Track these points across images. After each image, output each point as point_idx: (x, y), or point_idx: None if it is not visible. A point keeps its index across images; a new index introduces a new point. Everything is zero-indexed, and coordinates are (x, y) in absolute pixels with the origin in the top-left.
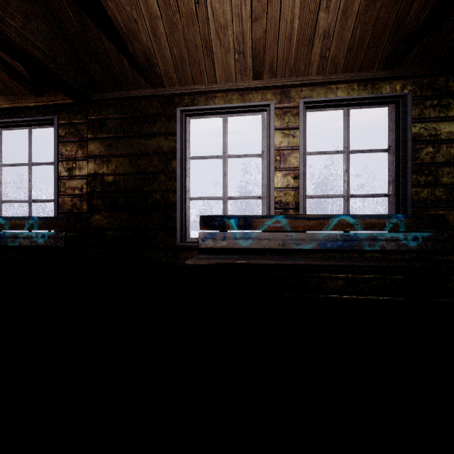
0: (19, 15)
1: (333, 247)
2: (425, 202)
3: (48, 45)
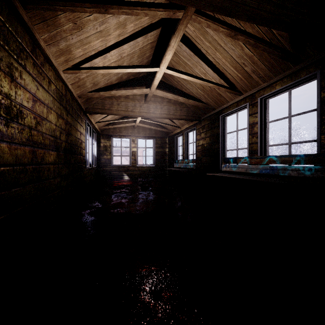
0: (179, 111)
1: (265, 172)
2: None
3: (186, 113)
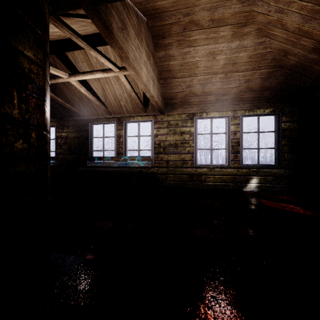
0: None
1: None
2: (59, 153)
3: None
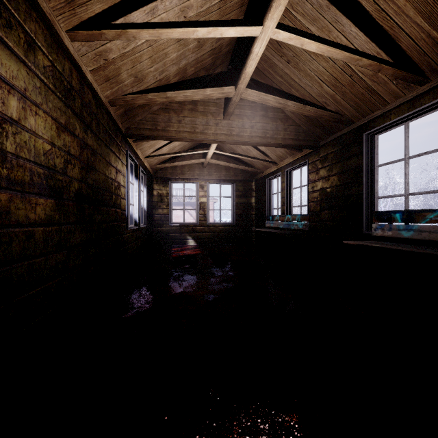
0: (282, 131)
1: None
2: None
3: (295, 134)
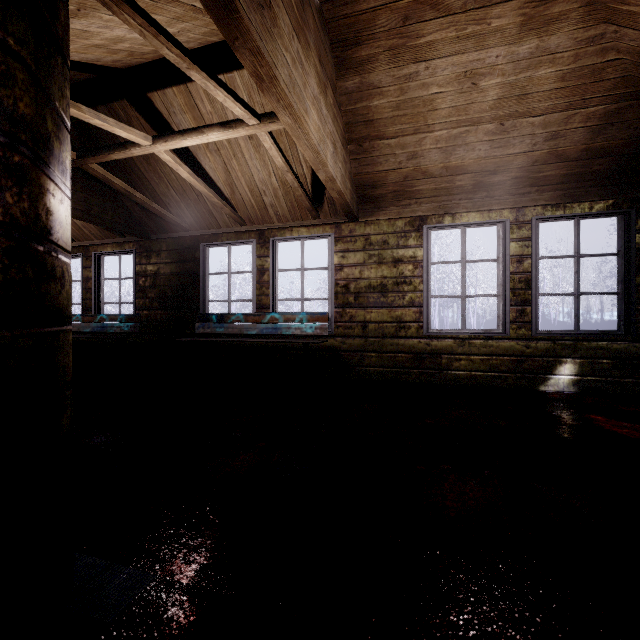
0: None
1: (97, 330)
2: (142, 307)
3: None
